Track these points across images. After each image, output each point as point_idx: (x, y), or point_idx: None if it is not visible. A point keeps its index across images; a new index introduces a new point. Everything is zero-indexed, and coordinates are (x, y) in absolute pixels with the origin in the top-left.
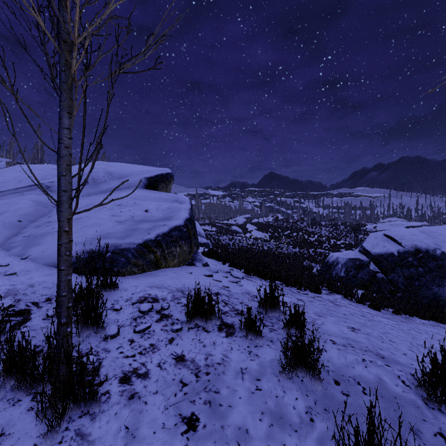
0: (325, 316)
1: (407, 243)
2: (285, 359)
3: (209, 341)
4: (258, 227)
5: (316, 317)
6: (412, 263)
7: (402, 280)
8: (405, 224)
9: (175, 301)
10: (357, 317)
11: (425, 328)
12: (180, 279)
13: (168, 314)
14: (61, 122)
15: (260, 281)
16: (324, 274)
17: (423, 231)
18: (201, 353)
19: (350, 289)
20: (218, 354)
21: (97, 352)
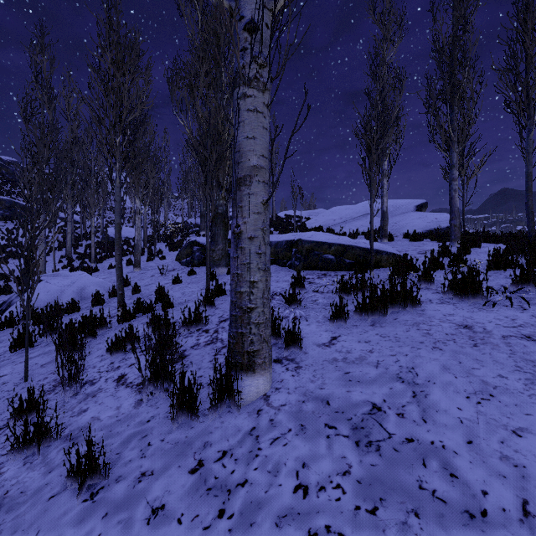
0: None
1: None
2: None
3: None
4: None
5: None
6: None
7: None
8: None
9: None
10: None
11: None
12: None
13: None
14: (464, 191)
15: None
16: None
17: None
18: None
19: None
20: None
21: None
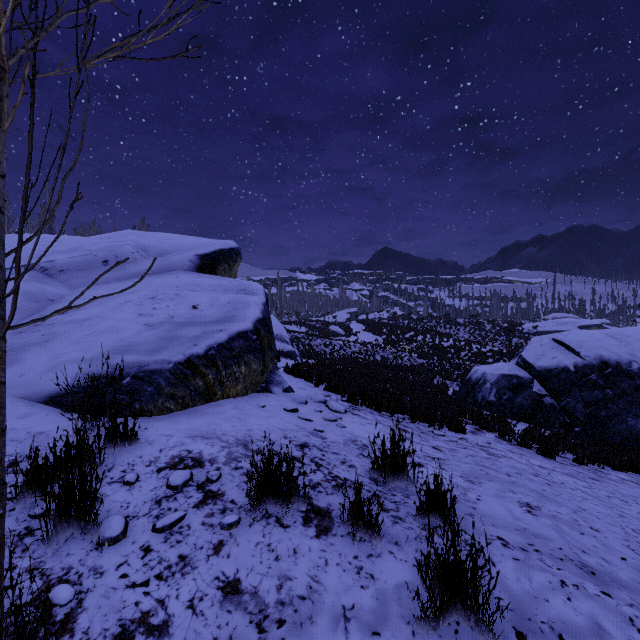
0: (480, 480)
1: (588, 353)
2: (422, 583)
3: (286, 546)
4: (368, 327)
5: (466, 485)
6: (596, 382)
7: (581, 408)
8: (578, 323)
9: (231, 464)
10: (528, 478)
11: (629, 491)
12: (244, 419)
13: (217, 491)
14: None
15: (372, 415)
16: (465, 399)
17: (611, 335)
18: (270, 575)
19: (504, 421)
20: (302, 576)
21: (80, 575)
